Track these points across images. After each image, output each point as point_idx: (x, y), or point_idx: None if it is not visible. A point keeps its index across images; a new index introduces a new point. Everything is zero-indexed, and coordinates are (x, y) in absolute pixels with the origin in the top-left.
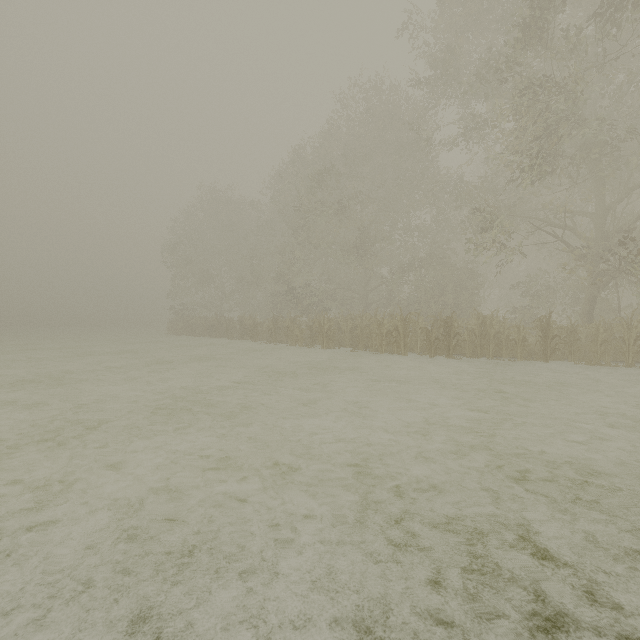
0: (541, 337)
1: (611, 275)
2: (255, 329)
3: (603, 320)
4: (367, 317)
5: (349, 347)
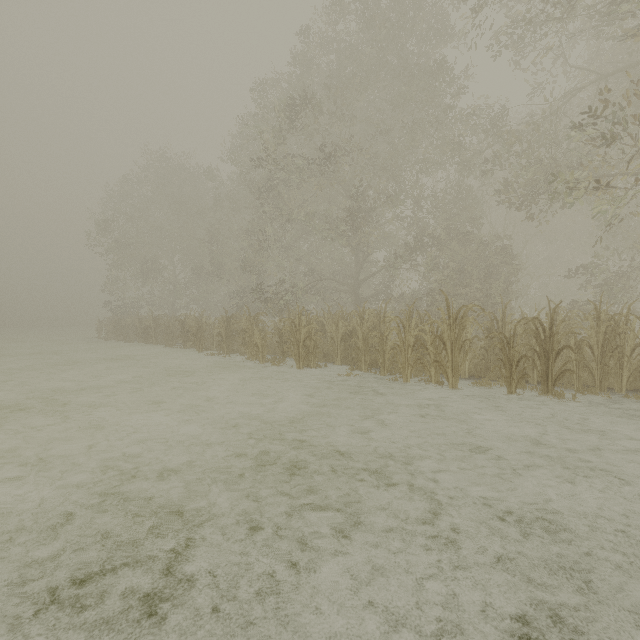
0: None
1: None
2: (199, 333)
3: None
4: (370, 315)
5: (341, 364)
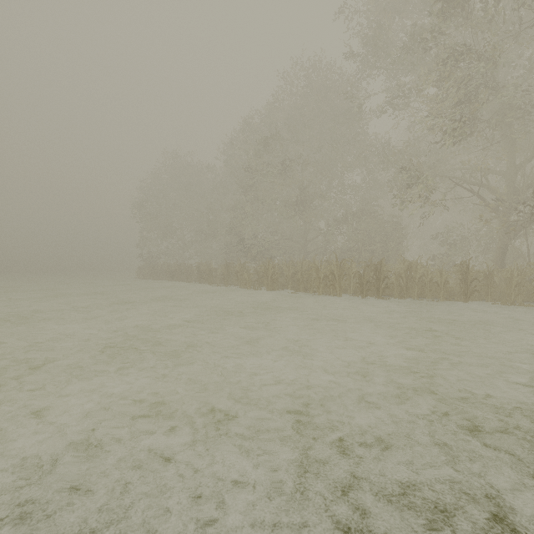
0: (461, 280)
1: (522, 225)
2: (210, 274)
3: (516, 265)
4: (306, 263)
5: (291, 289)
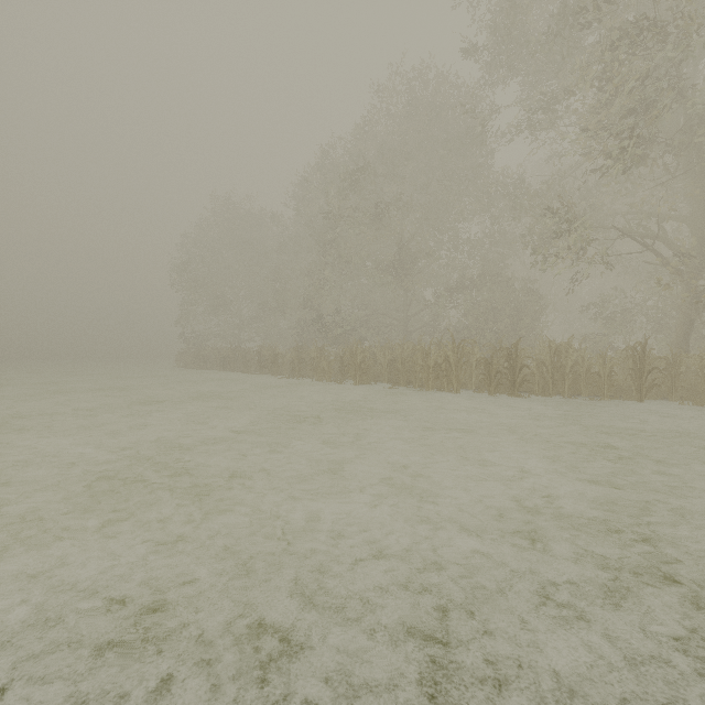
0: (633, 370)
1: None
2: (275, 361)
3: None
4: (409, 346)
5: (387, 382)
